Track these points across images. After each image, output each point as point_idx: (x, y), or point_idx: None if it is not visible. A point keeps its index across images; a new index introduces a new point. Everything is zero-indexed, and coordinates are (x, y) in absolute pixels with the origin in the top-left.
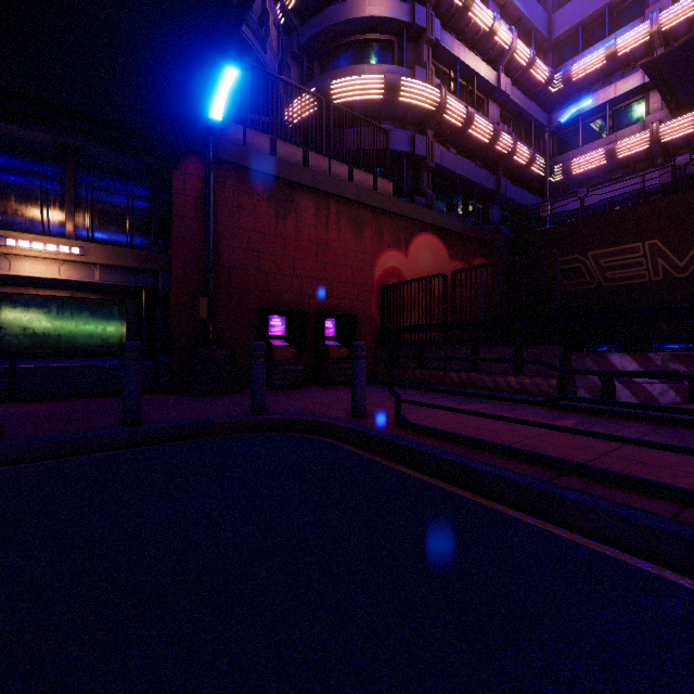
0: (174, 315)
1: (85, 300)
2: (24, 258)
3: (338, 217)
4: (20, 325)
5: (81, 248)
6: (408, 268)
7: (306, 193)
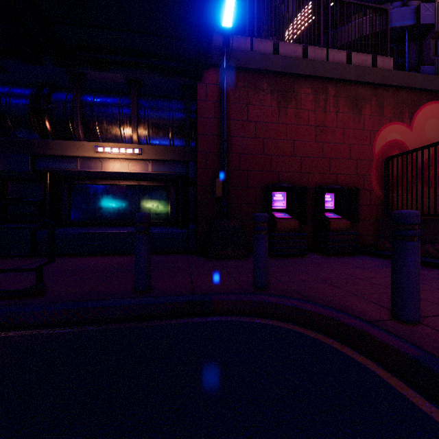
0: (198, 194)
1: (146, 187)
2: (109, 160)
3: (336, 99)
4: (111, 205)
5: (139, 149)
6: (412, 139)
7: (305, 82)
